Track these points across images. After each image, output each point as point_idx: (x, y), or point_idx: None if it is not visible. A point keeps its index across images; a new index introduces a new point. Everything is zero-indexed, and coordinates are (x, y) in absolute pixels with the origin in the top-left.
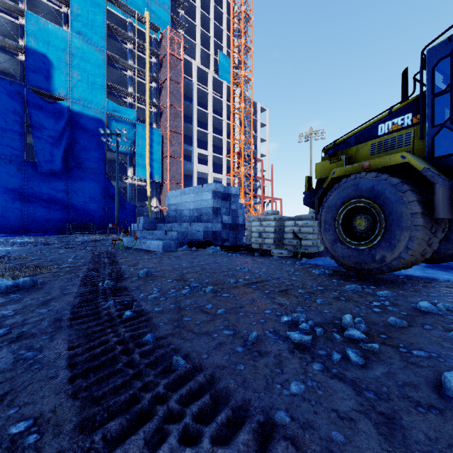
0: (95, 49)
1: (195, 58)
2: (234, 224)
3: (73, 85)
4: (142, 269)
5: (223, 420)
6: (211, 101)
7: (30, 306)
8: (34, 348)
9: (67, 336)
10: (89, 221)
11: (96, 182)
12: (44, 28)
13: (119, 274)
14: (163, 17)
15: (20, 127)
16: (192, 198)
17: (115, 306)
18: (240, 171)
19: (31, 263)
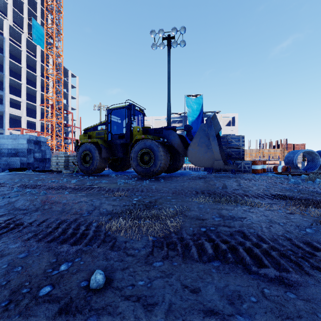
0: None
1: (7, 13)
2: (43, 158)
3: None
4: None
5: (30, 185)
6: (25, 58)
7: None
8: None
9: None
10: None
11: None
12: None
13: None
14: None
15: None
16: (10, 142)
17: None
18: (52, 120)
19: None
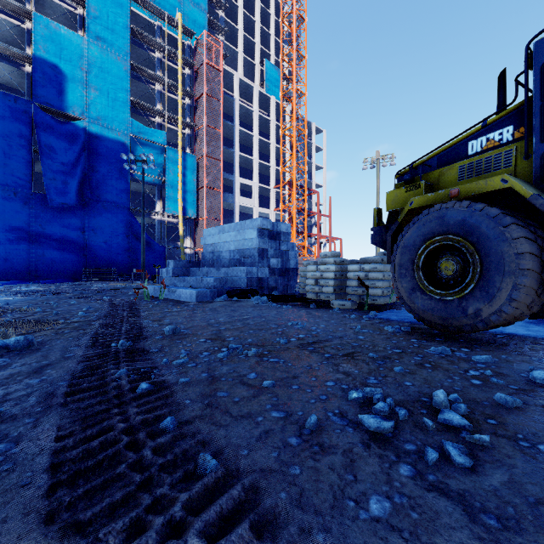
0: (117, 58)
1: (237, 69)
2: (284, 269)
3: (90, 101)
4: (169, 325)
5: None
6: (257, 121)
7: (18, 375)
8: (9, 438)
9: (58, 419)
10: (109, 266)
11: (118, 218)
12: (55, 33)
13: (138, 332)
14: (198, 19)
15: (26, 152)
16: (232, 237)
17: (128, 375)
18: (291, 205)
19: (32, 317)
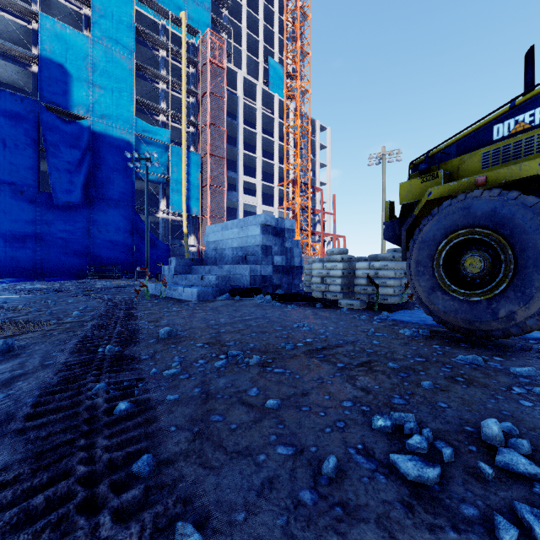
0: (122, 57)
1: (241, 67)
2: (289, 267)
3: (95, 100)
4: (166, 326)
5: None
6: (261, 119)
7: None
8: None
9: (7, 454)
10: (114, 264)
11: (123, 216)
12: (61, 33)
13: (131, 335)
14: (202, 18)
15: (32, 151)
16: (235, 234)
17: (107, 390)
18: (295, 203)
19: (25, 317)
